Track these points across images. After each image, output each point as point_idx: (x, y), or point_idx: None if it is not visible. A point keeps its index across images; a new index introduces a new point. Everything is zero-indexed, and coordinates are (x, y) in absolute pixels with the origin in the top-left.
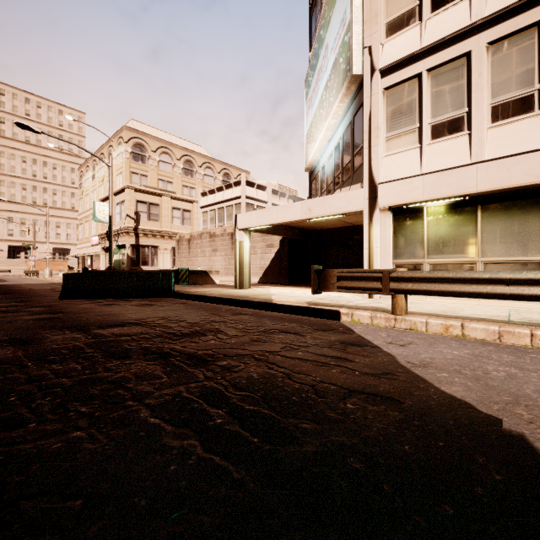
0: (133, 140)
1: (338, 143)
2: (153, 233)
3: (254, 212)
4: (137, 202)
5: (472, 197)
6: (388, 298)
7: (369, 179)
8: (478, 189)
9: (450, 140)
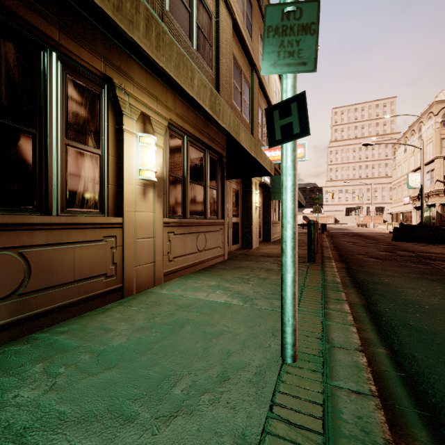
0: (443, 110)
1: None
2: None
3: None
4: None
5: None
6: None
7: None
8: None
9: None
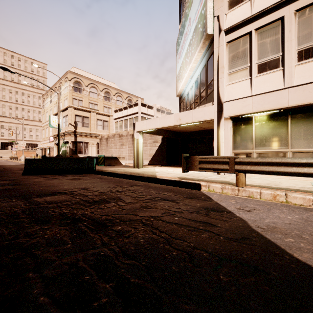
0: (74, 79)
1: (197, 78)
2: (85, 134)
3: (145, 121)
4: (75, 116)
5: (284, 109)
6: (230, 174)
7: (217, 99)
8: (289, 104)
9: (270, 73)
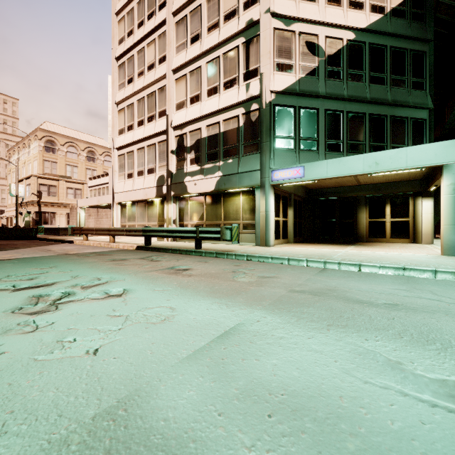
0: (46, 138)
1: None
2: (51, 204)
3: (83, 199)
4: (39, 185)
5: (135, 201)
6: (118, 238)
7: (113, 191)
8: (133, 199)
9: (130, 180)
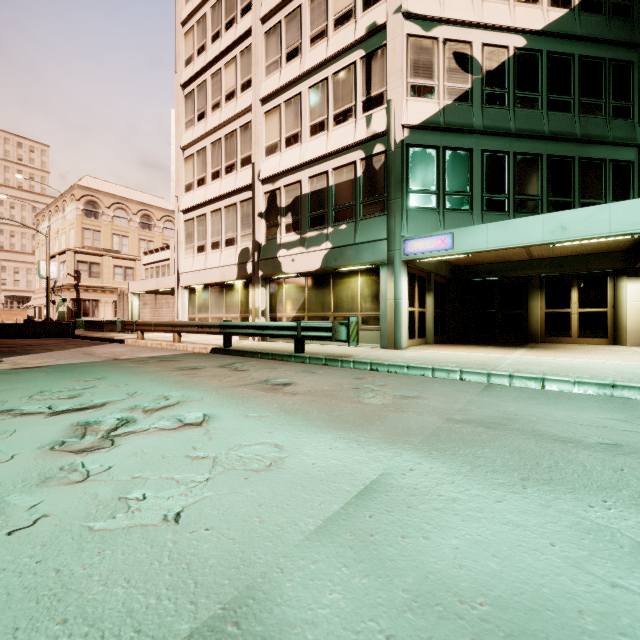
0: (86, 198)
1: None
2: (93, 288)
3: (137, 282)
4: (78, 262)
5: (208, 285)
6: (184, 336)
7: (177, 270)
8: (205, 282)
9: (201, 255)
